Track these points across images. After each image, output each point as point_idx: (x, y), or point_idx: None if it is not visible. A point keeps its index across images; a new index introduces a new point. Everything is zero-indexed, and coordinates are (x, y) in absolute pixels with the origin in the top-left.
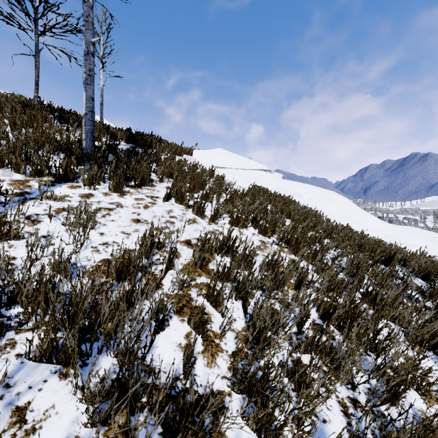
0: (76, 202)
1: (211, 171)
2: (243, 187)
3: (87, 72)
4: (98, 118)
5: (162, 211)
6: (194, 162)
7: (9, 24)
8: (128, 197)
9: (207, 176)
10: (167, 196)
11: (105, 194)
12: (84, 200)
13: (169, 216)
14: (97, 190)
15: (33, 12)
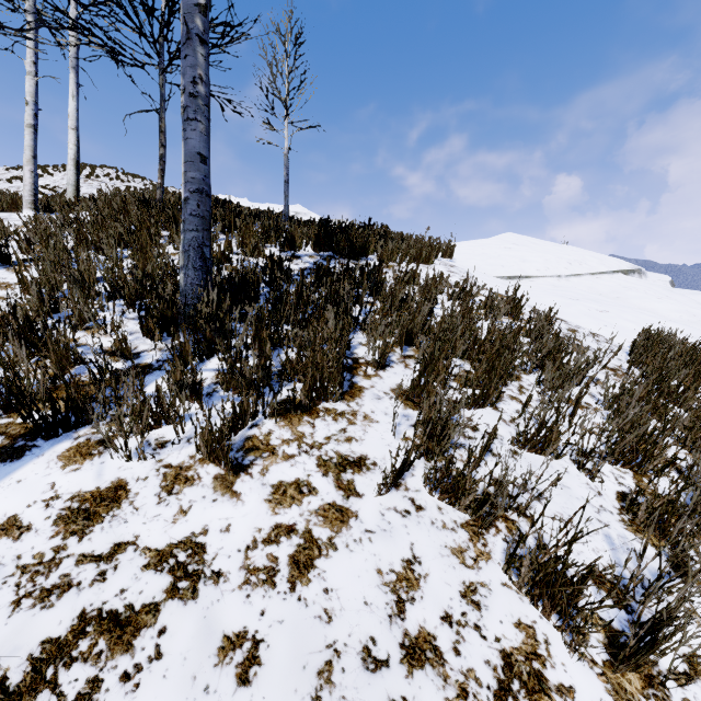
0: (3, 584)
1: (512, 301)
2: (599, 333)
3: (187, 87)
4: (295, 207)
5: (370, 584)
6: (464, 282)
7: (118, 60)
8: (250, 484)
9: (515, 332)
10: (393, 474)
11: (171, 481)
12: (54, 554)
13: (400, 646)
14: (156, 456)
15: (149, 24)
